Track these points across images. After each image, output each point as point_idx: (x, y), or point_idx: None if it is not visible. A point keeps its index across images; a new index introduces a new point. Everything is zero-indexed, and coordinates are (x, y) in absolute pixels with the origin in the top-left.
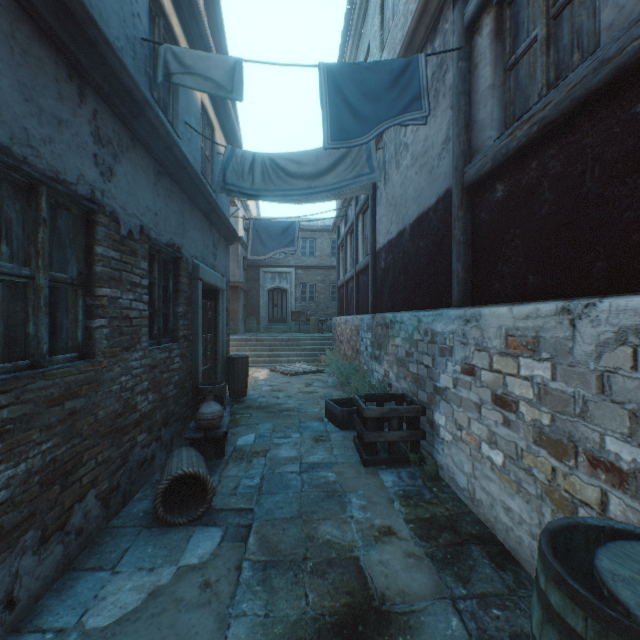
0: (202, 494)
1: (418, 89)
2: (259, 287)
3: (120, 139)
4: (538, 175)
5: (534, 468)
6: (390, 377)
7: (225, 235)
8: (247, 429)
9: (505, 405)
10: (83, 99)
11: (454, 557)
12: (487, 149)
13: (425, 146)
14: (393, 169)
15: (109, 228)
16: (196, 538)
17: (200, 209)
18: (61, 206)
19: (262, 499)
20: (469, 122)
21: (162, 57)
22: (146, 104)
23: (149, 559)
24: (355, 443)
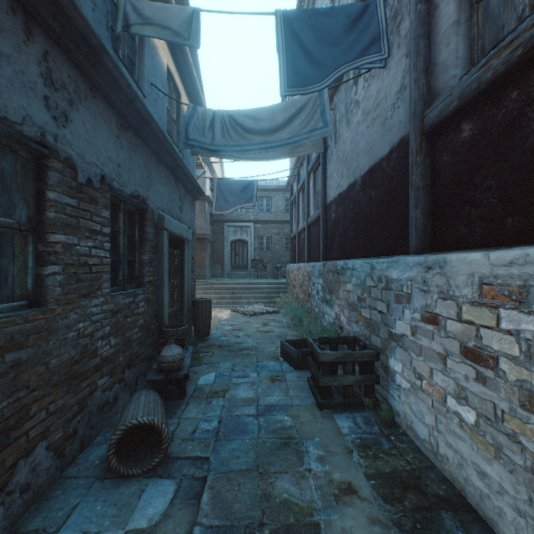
0: (158, 441)
1: (376, 33)
2: (223, 239)
3: (77, 86)
4: (520, 105)
5: (521, 435)
6: (341, 320)
7: (191, 191)
8: (208, 368)
9: (479, 359)
10: (30, 37)
11: (425, 527)
12: (452, 87)
13: (377, 99)
14: (344, 127)
15: (63, 174)
16: (148, 493)
17: (166, 165)
18: (5, 147)
19: (218, 446)
20: (428, 65)
21: (122, 9)
22: (103, 51)
23: (96, 520)
24: (309, 384)
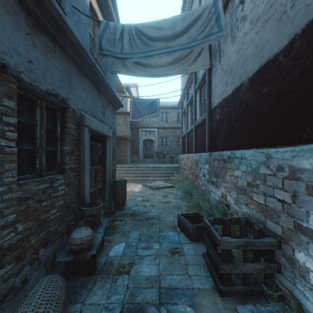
0: None
1: None
2: (138, 139)
3: None
4: None
5: None
6: (228, 199)
7: (112, 102)
8: (120, 236)
9: None
10: None
11: None
12: None
13: (270, 0)
14: (228, 44)
15: None
16: None
17: (88, 77)
18: None
19: None
20: None
21: None
22: None
23: None
24: (206, 261)
